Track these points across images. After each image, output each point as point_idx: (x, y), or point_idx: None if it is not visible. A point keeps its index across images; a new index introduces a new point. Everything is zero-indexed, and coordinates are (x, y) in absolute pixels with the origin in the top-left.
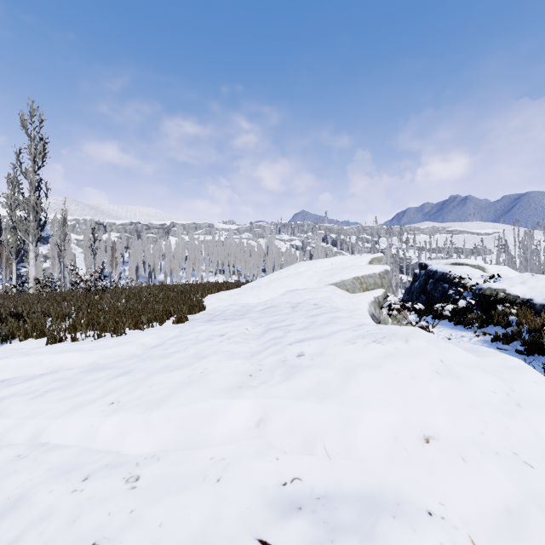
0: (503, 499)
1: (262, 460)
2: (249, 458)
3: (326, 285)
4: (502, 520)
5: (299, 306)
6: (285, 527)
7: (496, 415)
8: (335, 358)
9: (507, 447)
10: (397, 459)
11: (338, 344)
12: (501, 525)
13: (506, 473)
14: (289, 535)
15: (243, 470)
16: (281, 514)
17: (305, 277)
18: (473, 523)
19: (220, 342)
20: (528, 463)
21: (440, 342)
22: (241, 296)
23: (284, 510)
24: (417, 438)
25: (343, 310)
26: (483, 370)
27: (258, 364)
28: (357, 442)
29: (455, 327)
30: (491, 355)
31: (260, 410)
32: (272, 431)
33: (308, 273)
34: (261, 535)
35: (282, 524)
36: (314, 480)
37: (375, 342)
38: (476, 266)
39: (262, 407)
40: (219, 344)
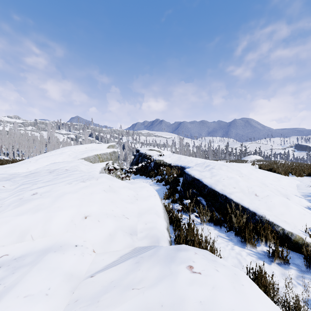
0: (109, 231)
1: None
2: None
3: (78, 159)
4: (107, 239)
5: (55, 171)
6: None
7: (124, 203)
8: (56, 192)
9: (122, 213)
10: (70, 229)
11: (61, 185)
12: (106, 241)
13: (114, 222)
14: None
15: None
16: None
17: (66, 155)
18: (96, 244)
19: None
20: (127, 217)
21: (114, 179)
22: (12, 168)
23: None
24: (82, 218)
25: (84, 172)
26: (128, 188)
27: (1, 204)
28: (51, 228)
29: (146, 178)
30: (137, 183)
31: None
32: None
33: (69, 153)
34: None
35: None
36: (17, 252)
37: (82, 182)
38: (158, 151)
39: None
40: None
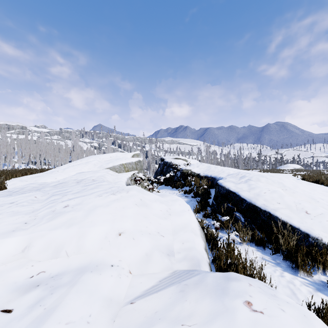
0: (145, 250)
1: (20, 269)
2: (9, 271)
3: (104, 169)
4: (143, 259)
5: (82, 181)
6: (24, 298)
7: (157, 219)
8: (87, 205)
9: (156, 231)
10: (104, 247)
11: (92, 198)
12: (142, 261)
13: (150, 240)
14: (25, 300)
15: (1, 278)
16: (23, 292)
17: (92, 164)
18: (132, 264)
19: (9, 207)
20: (162, 235)
21: (144, 191)
22: (41, 178)
23: (26, 289)
24: (116, 235)
25: (110, 182)
26: (160, 202)
27: (35, 216)
28: (85, 244)
29: (172, 189)
30: (168, 196)
31: (26, 242)
32: (33, 252)
33: (94, 162)
34: (4, 307)
35: (22, 297)
36: (54, 269)
37: (112, 194)
38: (184, 159)
39: (28, 239)
40: (7, 208)
